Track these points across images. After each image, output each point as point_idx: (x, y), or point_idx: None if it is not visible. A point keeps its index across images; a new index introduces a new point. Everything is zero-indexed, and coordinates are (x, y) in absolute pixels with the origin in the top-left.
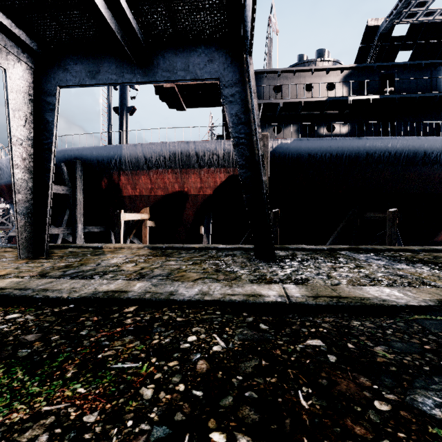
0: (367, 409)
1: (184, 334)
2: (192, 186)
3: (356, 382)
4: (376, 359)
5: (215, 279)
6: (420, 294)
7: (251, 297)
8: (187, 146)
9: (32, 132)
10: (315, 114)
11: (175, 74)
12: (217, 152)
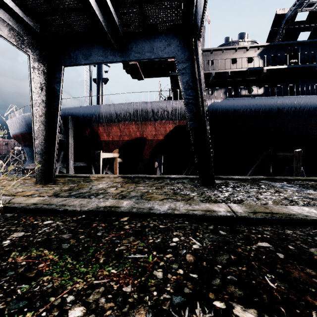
0: None
1: (169, 236)
2: (149, 133)
3: (305, 272)
4: (314, 257)
5: (175, 199)
6: None
7: (207, 212)
8: (146, 105)
9: (45, 98)
10: (238, 80)
11: (143, 55)
12: (167, 109)
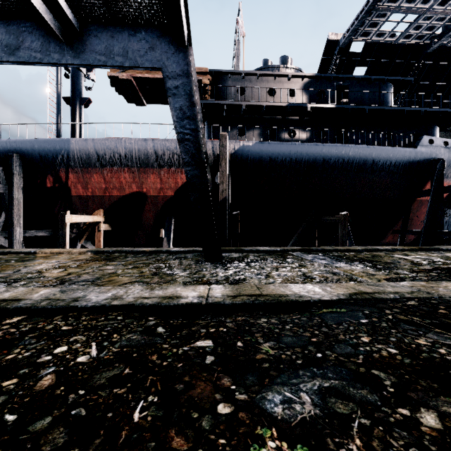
0: (205, 415)
1: (55, 345)
2: (151, 186)
3: (216, 384)
4: (256, 356)
5: (146, 282)
6: (338, 289)
7: (166, 299)
8: (145, 143)
9: None
10: (277, 119)
11: (111, 59)
12: (178, 151)
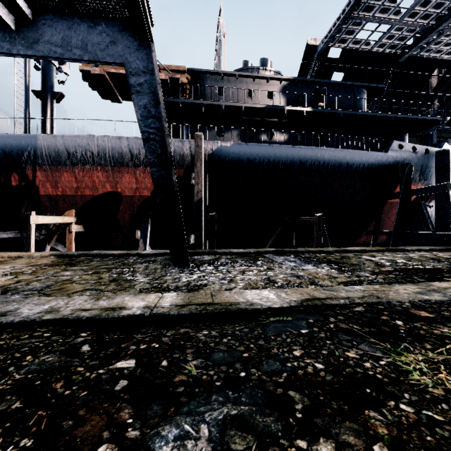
0: None
1: None
2: (126, 186)
3: (111, 418)
4: (175, 379)
5: (99, 290)
6: (292, 295)
7: (107, 311)
8: (119, 141)
9: None
10: (256, 120)
11: (69, 52)
12: None
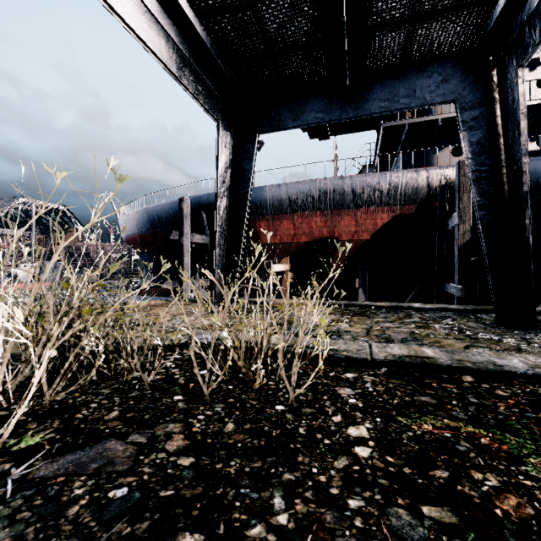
0: None
1: None
2: (344, 230)
3: None
4: None
5: (491, 348)
6: None
7: None
8: (342, 182)
9: (229, 183)
10: None
11: (395, 103)
12: (381, 187)
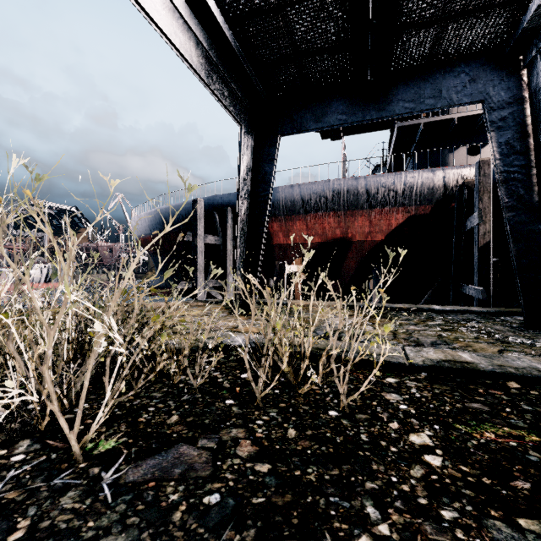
0: None
1: None
2: (358, 230)
3: None
4: None
5: (526, 353)
6: None
7: None
8: (356, 182)
9: (249, 186)
10: None
11: (421, 104)
12: (395, 187)
